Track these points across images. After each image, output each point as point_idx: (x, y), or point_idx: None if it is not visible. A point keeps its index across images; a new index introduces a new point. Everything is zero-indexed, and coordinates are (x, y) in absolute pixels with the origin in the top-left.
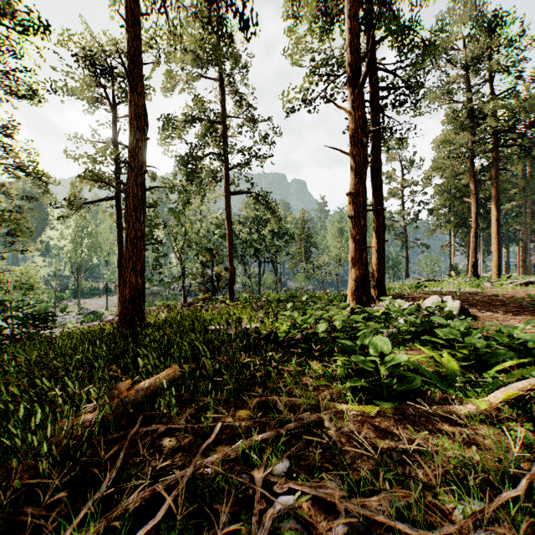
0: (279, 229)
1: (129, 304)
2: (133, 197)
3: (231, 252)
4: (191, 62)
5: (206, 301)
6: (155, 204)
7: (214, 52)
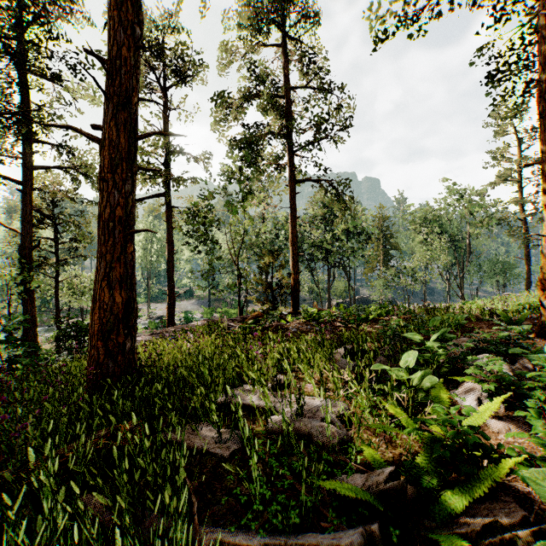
0: (353, 227)
1: (98, 341)
2: (109, 147)
3: (295, 254)
4: (246, 23)
5: (258, 318)
6: (204, 197)
7: (272, 0)
